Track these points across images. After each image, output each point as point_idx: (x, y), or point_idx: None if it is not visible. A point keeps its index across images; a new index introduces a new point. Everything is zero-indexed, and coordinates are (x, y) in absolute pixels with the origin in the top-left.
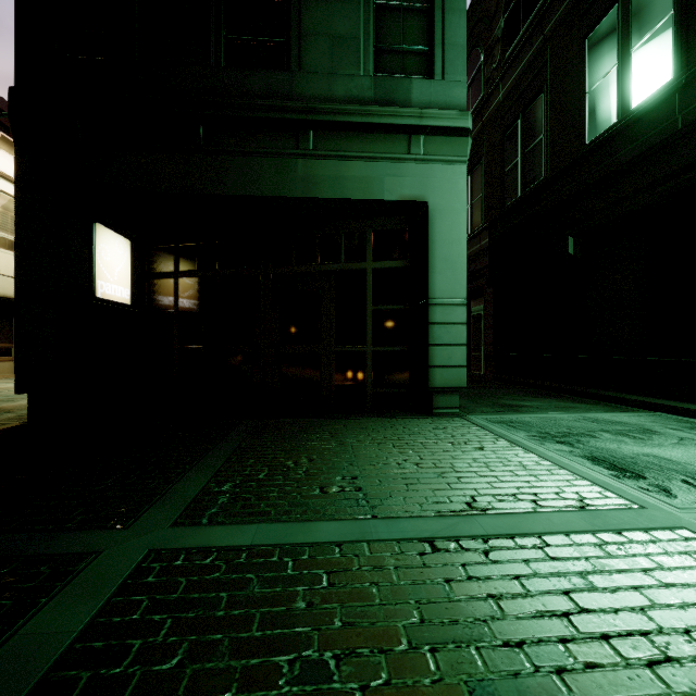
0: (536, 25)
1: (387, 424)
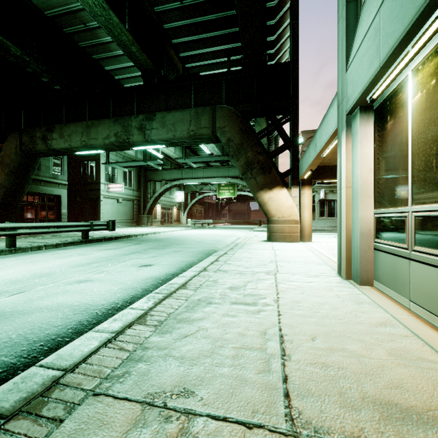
0: None
1: None
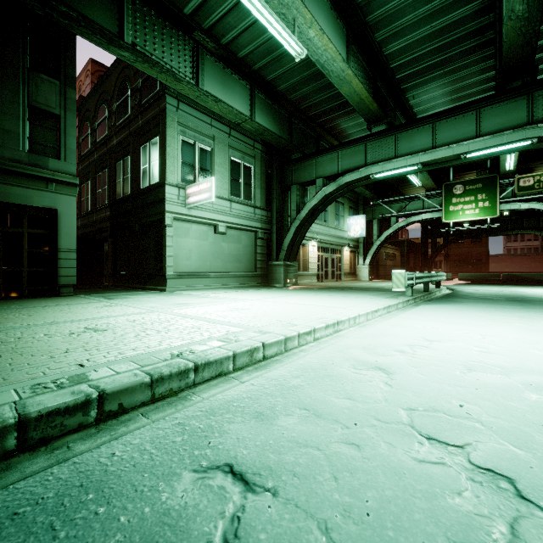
0: (127, 124)
1: (35, 299)
